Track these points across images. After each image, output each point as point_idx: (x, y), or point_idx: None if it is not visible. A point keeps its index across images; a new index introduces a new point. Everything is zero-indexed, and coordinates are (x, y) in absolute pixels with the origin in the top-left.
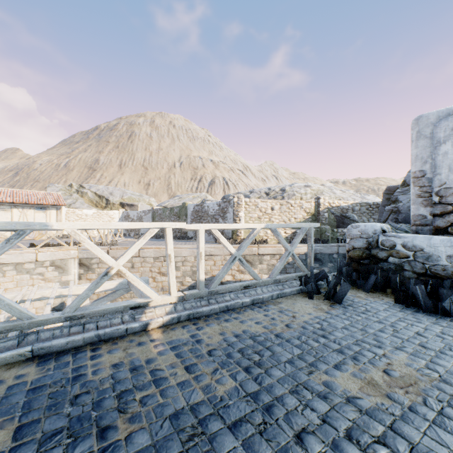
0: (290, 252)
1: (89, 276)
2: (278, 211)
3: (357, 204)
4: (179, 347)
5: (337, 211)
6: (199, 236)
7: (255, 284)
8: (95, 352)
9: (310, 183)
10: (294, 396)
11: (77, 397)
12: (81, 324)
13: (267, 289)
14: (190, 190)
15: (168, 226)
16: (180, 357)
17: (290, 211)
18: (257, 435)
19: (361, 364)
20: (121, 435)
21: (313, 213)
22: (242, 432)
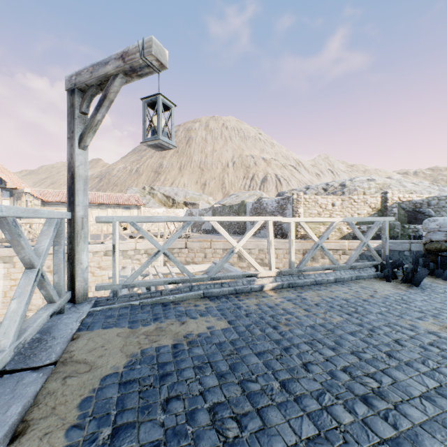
0: (365, 242)
1: (171, 263)
2: (339, 207)
3: (433, 198)
4: (292, 300)
5: (408, 206)
6: (290, 227)
7: (334, 268)
8: (238, 298)
9: (374, 177)
10: (387, 327)
11: (247, 314)
12: (220, 283)
13: (345, 273)
14: (242, 188)
15: (270, 219)
16: (296, 304)
17: (353, 206)
18: (367, 337)
19: (439, 319)
20: (285, 329)
21: (379, 208)
22: (357, 336)
